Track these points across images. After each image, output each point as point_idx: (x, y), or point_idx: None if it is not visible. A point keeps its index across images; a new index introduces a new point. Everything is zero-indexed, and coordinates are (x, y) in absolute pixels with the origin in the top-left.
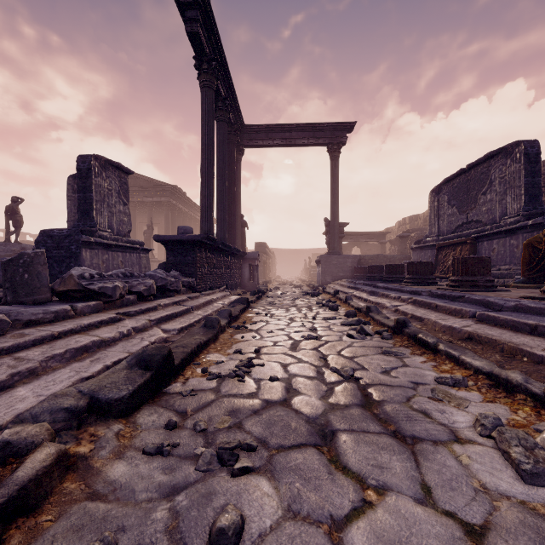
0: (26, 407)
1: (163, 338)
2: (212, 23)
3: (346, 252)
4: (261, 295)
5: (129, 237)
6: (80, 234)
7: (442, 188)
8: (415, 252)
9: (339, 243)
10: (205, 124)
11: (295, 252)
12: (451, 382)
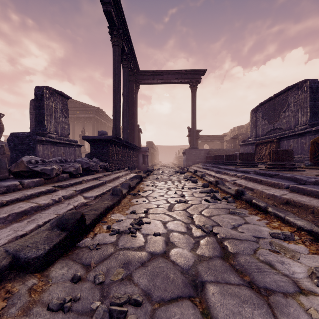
0: None
1: (83, 203)
2: (119, 6)
3: (200, 147)
4: (149, 173)
5: (69, 137)
6: (36, 135)
7: (258, 109)
8: (242, 147)
9: (196, 142)
10: (115, 68)
11: (170, 147)
12: (282, 237)
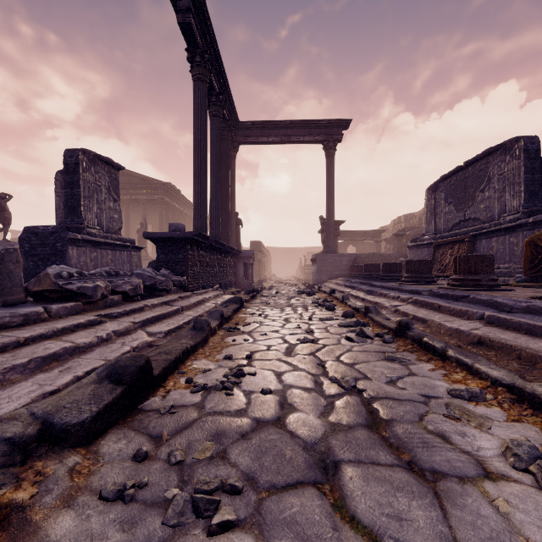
0: None
1: (147, 342)
2: (205, 14)
3: (341, 250)
4: (255, 295)
5: (120, 234)
6: (66, 231)
7: (439, 186)
8: (412, 250)
9: (334, 242)
10: (198, 119)
11: (291, 251)
12: (467, 396)
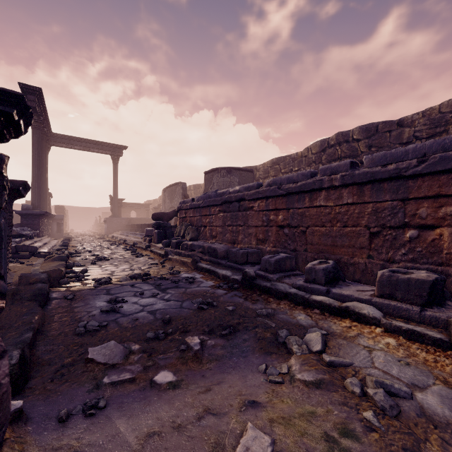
0: (47, 251)
1: (51, 247)
2: (42, 99)
3: (126, 214)
4: (71, 239)
5: None
6: None
7: (166, 190)
8: None
9: (119, 210)
10: (36, 148)
11: (87, 209)
12: (125, 247)
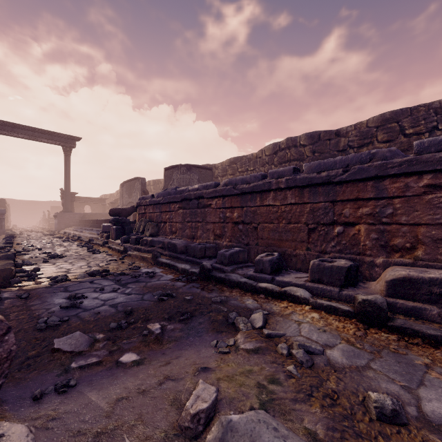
0: None
1: None
2: None
3: (79, 208)
4: (16, 236)
5: None
6: None
7: (124, 185)
8: None
9: (72, 205)
10: None
11: (33, 203)
12: (80, 243)
